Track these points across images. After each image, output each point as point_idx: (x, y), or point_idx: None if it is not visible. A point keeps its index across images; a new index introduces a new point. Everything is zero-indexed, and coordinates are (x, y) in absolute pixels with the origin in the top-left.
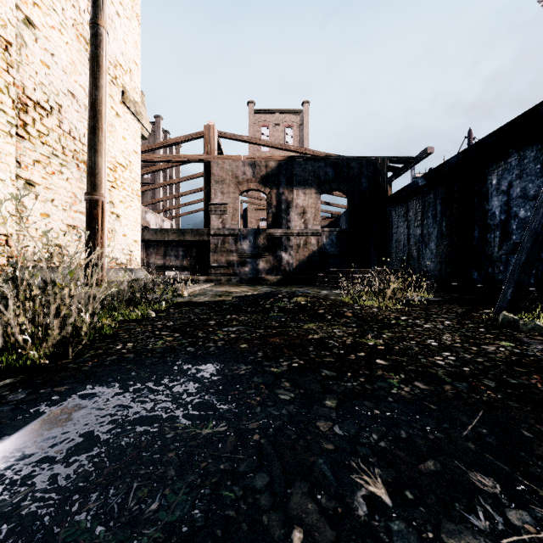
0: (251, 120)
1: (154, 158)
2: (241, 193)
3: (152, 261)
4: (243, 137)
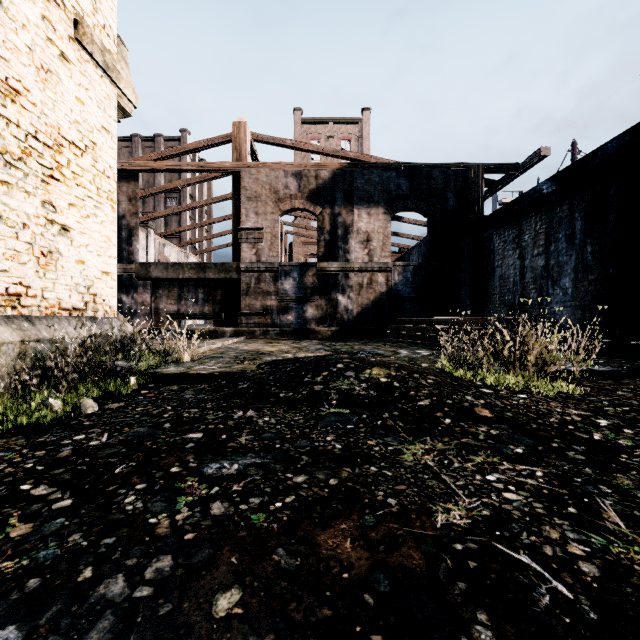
0: (298, 132)
1: (164, 166)
2: (282, 213)
3: (162, 307)
4: (285, 140)
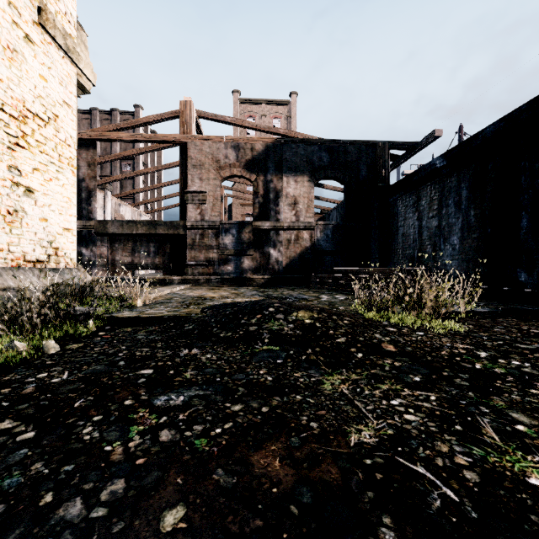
0: (236, 111)
1: (120, 136)
2: (223, 179)
3: (118, 259)
4: (225, 117)
